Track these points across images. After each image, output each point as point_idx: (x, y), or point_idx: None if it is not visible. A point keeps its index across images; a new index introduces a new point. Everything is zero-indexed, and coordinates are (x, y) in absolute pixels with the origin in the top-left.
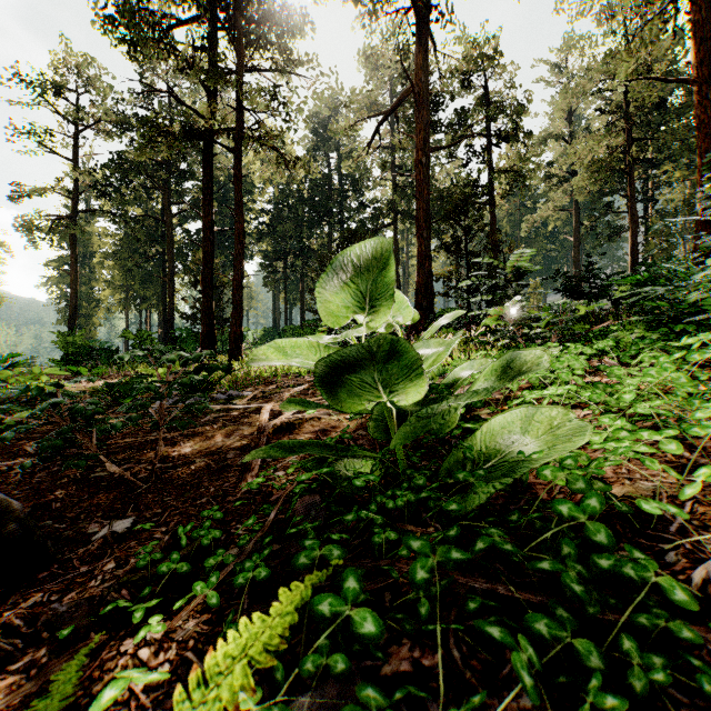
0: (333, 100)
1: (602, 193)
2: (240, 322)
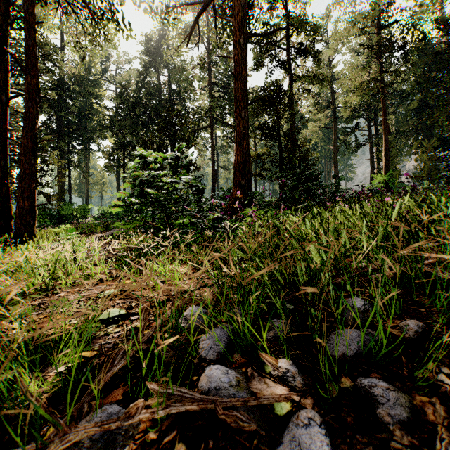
0: (164, 29)
1: (353, 116)
2: (31, 195)
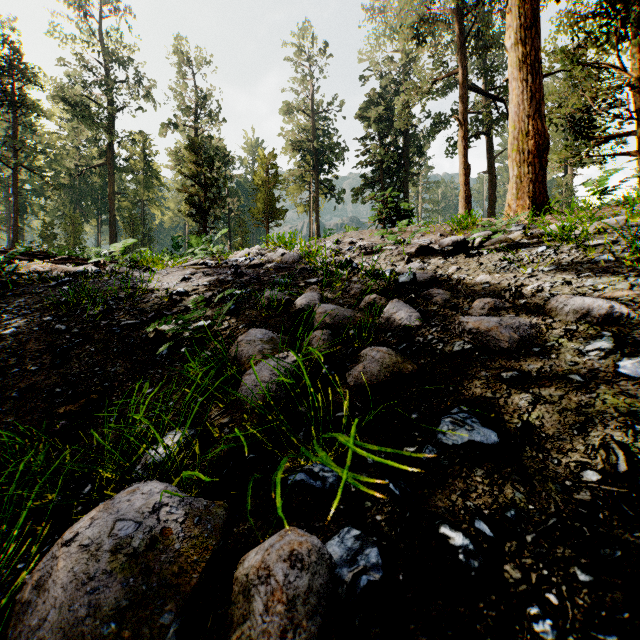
0: None
1: None
2: None
